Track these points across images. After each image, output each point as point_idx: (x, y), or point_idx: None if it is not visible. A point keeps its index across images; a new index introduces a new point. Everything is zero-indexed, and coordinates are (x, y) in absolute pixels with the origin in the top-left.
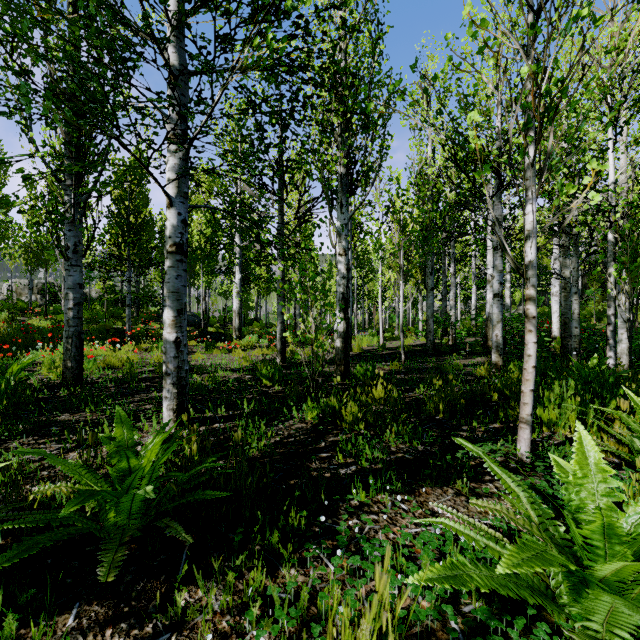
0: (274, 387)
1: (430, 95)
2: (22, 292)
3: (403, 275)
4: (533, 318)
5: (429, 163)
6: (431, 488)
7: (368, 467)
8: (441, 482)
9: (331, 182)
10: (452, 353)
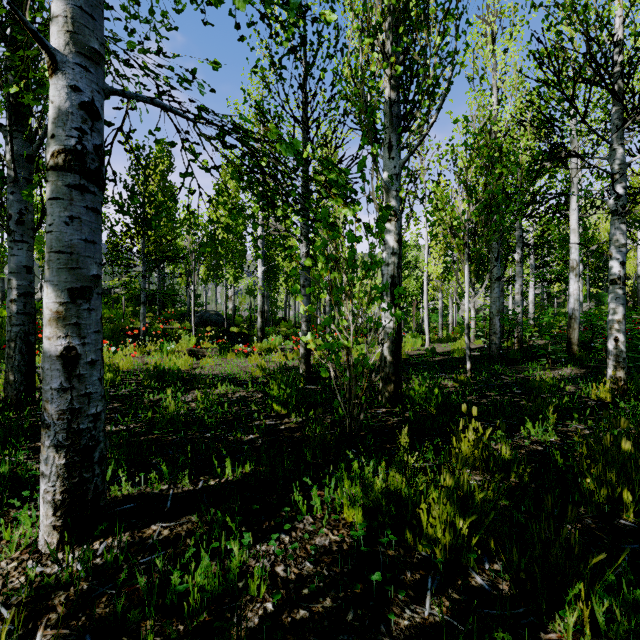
0: (289, 417)
1: (495, 33)
2: None
3: (468, 257)
4: None
5: (493, 119)
6: None
7: None
8: None
9: (374, 117)
10: (525, 361)
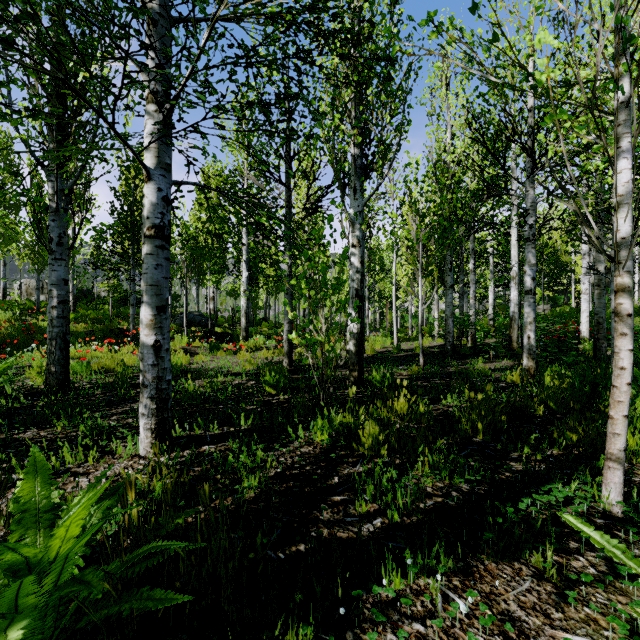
0: (279, 396)
1: (449, 77)
2: (32, 292)
3: (422, 270)
4: (628, 316)
5: (448, 151)
6: (495, 564)
7: (399, 521)
8: (509, 555)
9: (343, 165)
10: (473, 356)
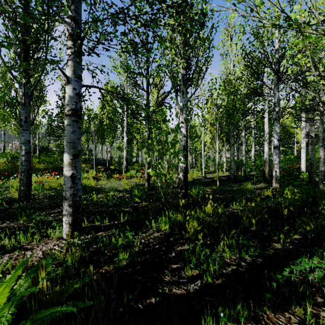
0: (142, 203)
1: (232, 35)
2: (18, 148)
3: (218, 136)
4: None
5: (231, 73)
6: (274, 314)
7: (211, 282)
8: (282, 308)
9: (176, 79)
10: (245, 181)
